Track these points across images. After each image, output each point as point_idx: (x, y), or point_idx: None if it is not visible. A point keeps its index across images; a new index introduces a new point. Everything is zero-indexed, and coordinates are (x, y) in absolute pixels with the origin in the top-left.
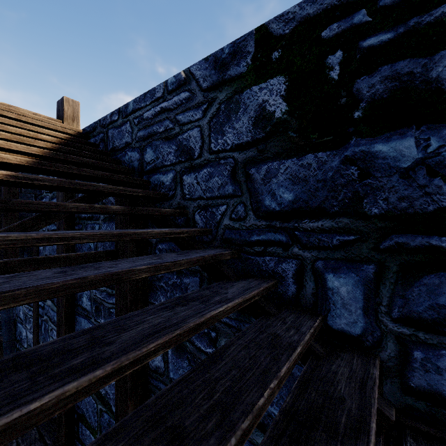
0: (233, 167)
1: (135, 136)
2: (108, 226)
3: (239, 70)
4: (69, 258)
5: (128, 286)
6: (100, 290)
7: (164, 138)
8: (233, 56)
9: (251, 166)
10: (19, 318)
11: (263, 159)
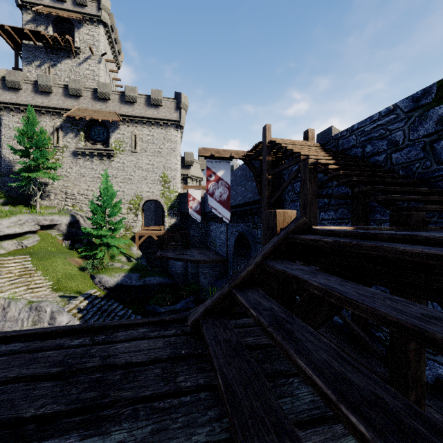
0: (423, 145)
1: (358, 140)
2: (338, 189)
3: (427, 101)
4: (335, 196)
5: (360, 209)
6: (333, 222)
7: (378, 139)
8: (423, 95)
9: (434, 143)
10: None
11: (441, 138)
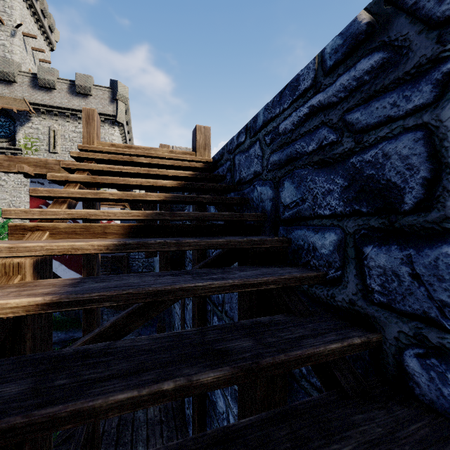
0: None
1: (266, 162)
2: None
3: None
4: None
5: None
6: None
7: (315, 163)
8: None
9: None
10: (175, 325)
11: None
